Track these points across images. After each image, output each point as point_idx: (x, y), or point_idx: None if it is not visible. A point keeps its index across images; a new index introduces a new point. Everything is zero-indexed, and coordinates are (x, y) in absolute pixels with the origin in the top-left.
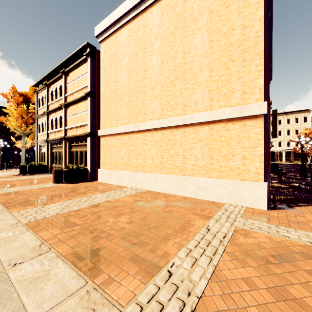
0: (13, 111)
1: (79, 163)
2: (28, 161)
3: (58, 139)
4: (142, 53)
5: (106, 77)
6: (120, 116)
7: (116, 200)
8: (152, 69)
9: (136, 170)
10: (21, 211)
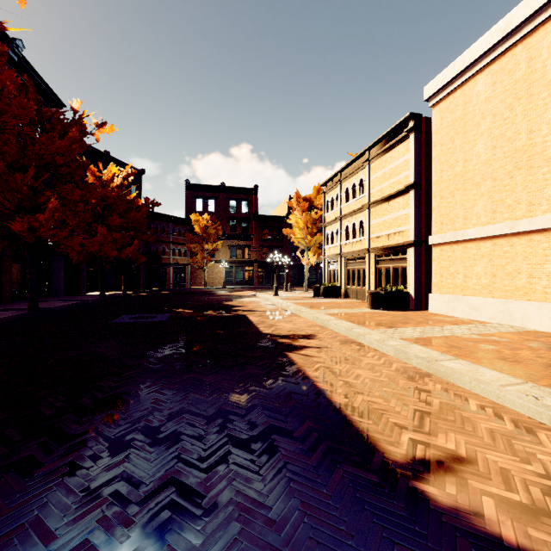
0: (299, 221)
1: (391, 285)
2: (298, 281)
3: (357, 252)
4: (524, 105)
5: (443, 156)
6: (472, 213)
7: (488, 335)
8: (548, 127)
9: (510, 297)
10: (379, 329)
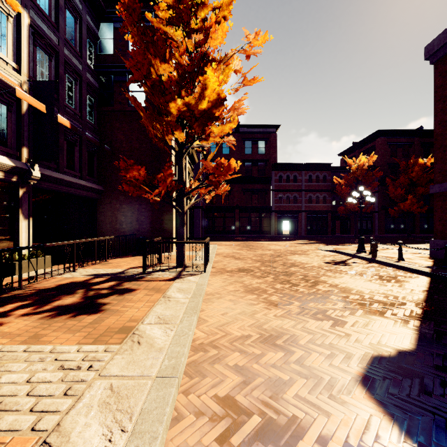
0: None
1: None
2: None
3: None
4: None
5: None
6: None
7: None
8: None
9: None
10: None
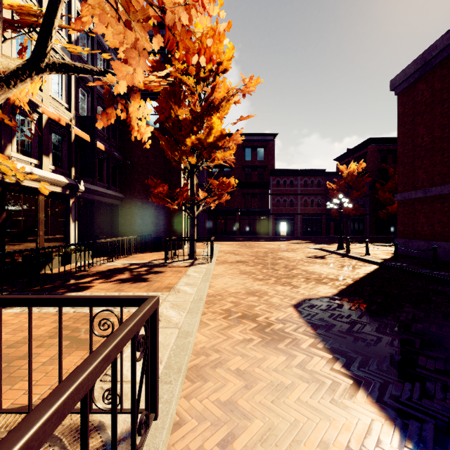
0: None
1: None
2: None
3: None
4: None
5: None
6: None
7: None
8: None
9: None
10: None
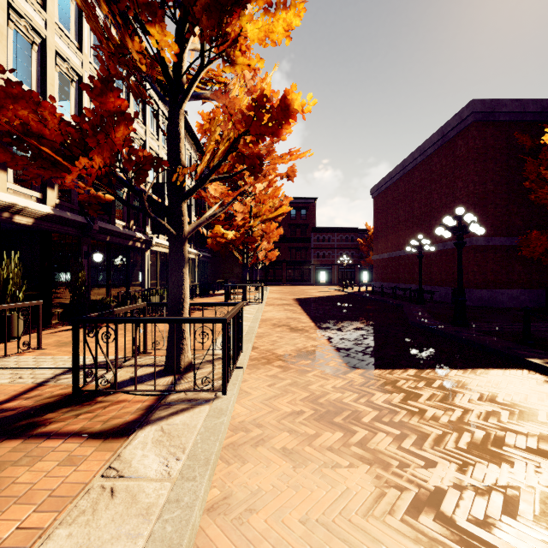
0: None
1: None
2: None
3: None
4: None
5: None
6: None
7: None
8: None
9: None
10: None
